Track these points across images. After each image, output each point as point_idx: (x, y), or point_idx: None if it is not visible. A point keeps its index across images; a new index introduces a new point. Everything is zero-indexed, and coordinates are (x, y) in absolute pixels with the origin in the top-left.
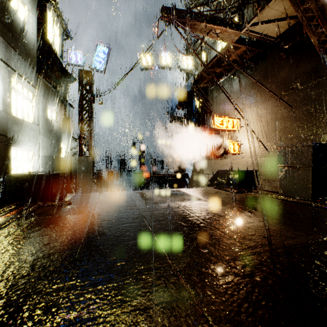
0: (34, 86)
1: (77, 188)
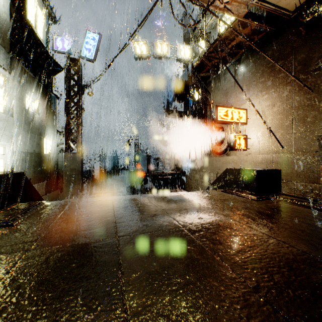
0: (7, 69)
1: (63, 188)
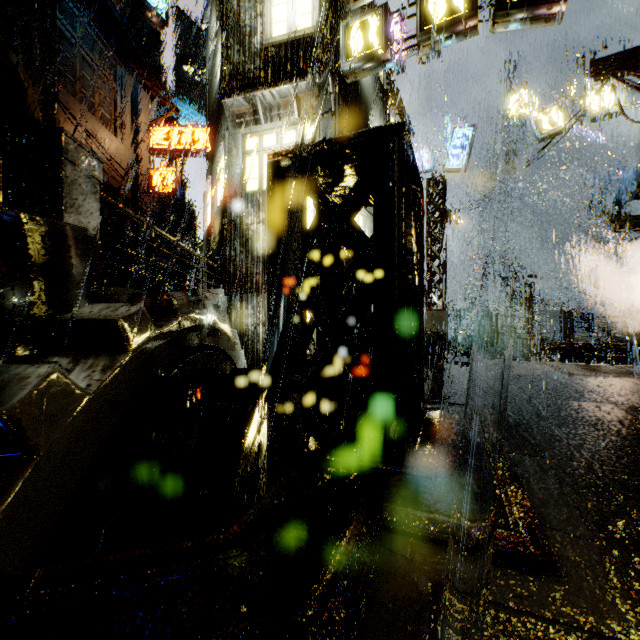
0: None
1: None
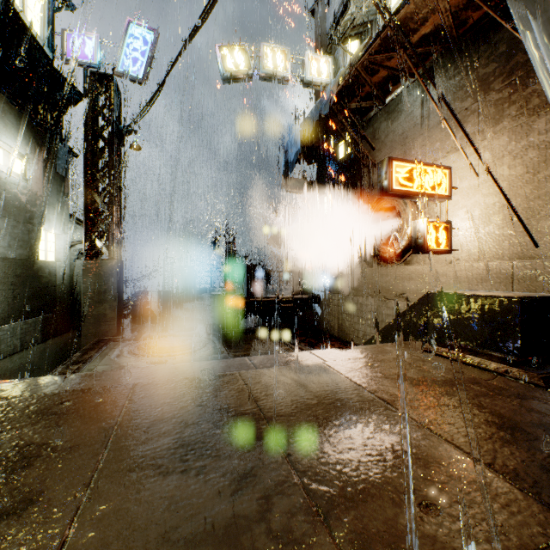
0: None
1: (81, 328)
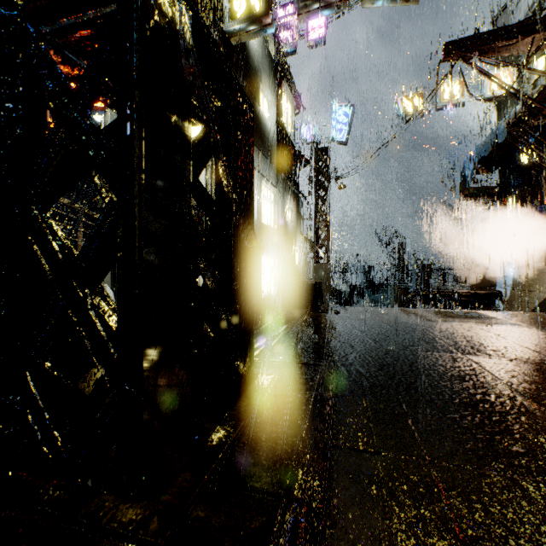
0: (275, 186)
1: None
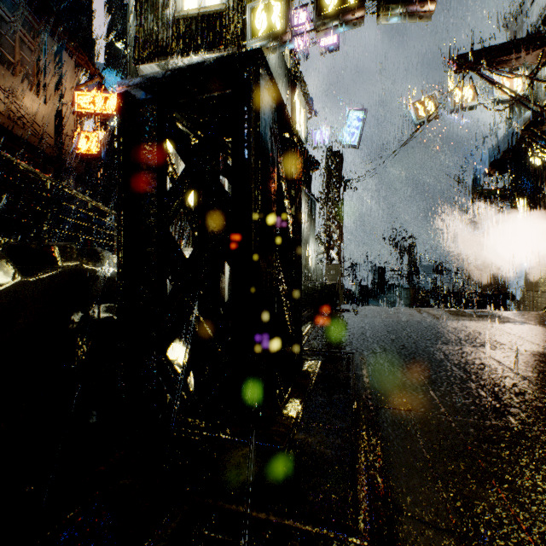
0: None
1: None
